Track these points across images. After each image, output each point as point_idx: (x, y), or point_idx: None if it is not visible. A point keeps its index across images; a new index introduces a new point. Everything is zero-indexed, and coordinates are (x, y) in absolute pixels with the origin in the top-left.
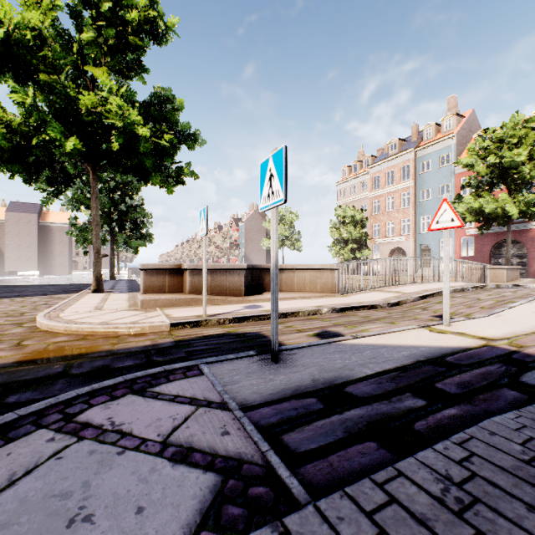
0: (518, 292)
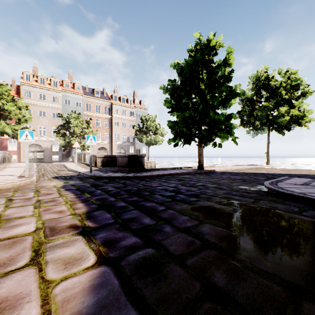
0: (51, 164)
